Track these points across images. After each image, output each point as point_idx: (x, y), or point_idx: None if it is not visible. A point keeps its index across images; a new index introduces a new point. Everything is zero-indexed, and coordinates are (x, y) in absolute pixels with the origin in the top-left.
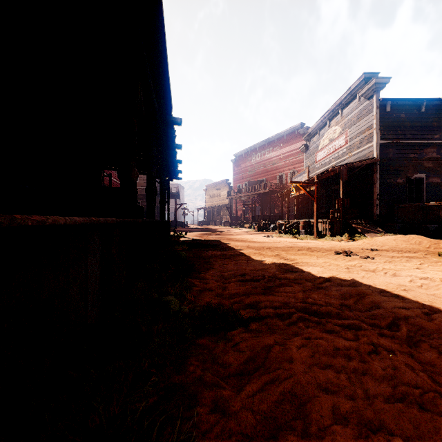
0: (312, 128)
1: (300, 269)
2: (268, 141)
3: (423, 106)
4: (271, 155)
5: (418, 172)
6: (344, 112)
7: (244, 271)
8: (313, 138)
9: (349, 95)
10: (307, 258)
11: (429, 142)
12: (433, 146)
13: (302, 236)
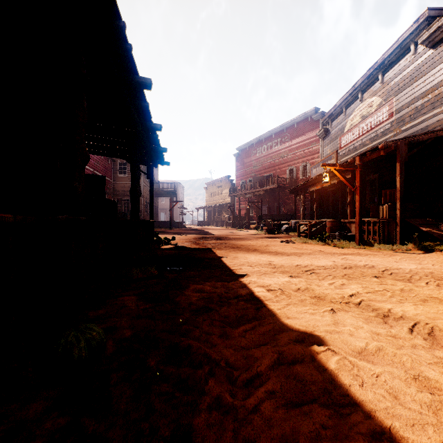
0: (335, 106)
1: None
2: (275, 131)
3: None
4: (279, 147)
5: None
6: (388, 75)
7: None
8: (336, 119)
9: (397, 49)
10: None
11: None
12: None
13: (337, 242)
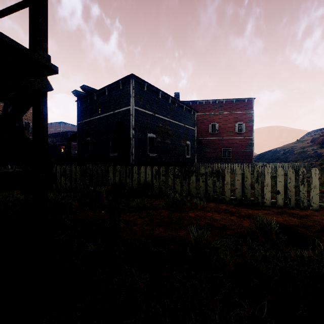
0: None
1: None
2: None
3: (89, 99)
4: None
5: (88, 137)
6: None
7: None
8: None
9: None
10: None
11: (92, 119)
12: (93, 121)
13: None
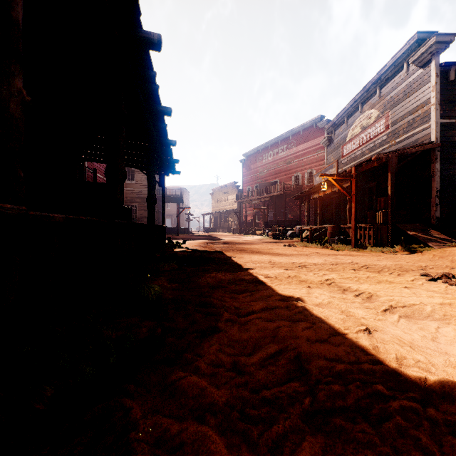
0: (338, 116)
1: (428, 336)
2: (281, 137)
3: None
4: (285, 154)
5: None
6: (384, 90)
7: (296, 346)
8: (339, 128)
9: (392, 67)
10: (392, 291)
11: None
12: None
13: (335, 246)
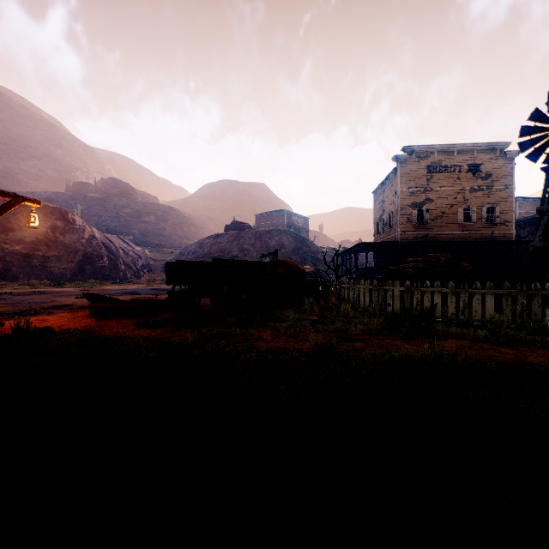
0: None
1: None
2: None
3: None
4: None
5: None
6: None
7: None
8: None
9: None
10: None
11: None
12: None
13: None
